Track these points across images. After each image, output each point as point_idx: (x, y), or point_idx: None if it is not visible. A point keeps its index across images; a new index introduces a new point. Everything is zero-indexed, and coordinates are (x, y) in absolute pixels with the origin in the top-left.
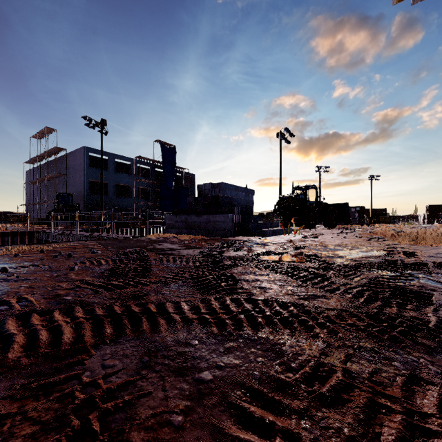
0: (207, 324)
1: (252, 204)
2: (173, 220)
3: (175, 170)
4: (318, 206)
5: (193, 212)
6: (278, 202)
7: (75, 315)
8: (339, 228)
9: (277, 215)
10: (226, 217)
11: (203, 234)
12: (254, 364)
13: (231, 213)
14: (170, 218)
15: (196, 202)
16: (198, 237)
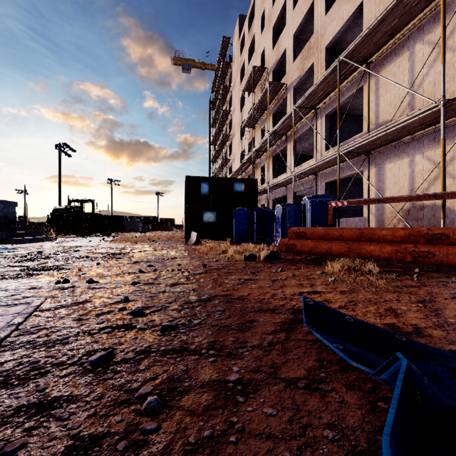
0: None
1: (14, 215)
2: None
3: None
4: (94, 218)
5: None
6: (52, 213)
7: None
8: (115, 235)
9: (49, 225)
10: None
11: None
12: None
13: None
14: None
15: None
16: None
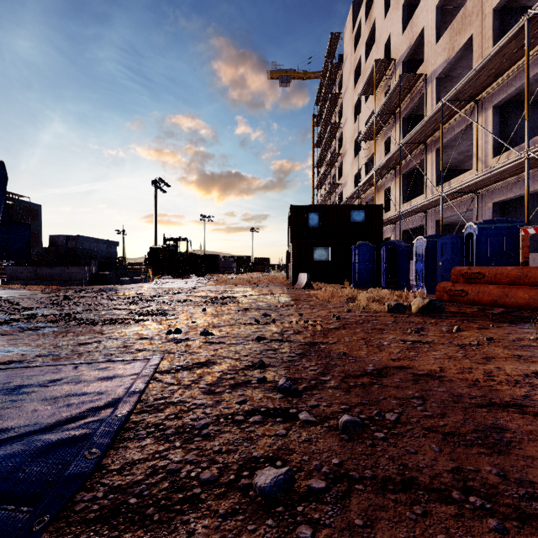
0: (61, 307)
1: (116, 255)
2: (17, 271)
3: (4, 196)
4: (189, 257)
5: (44, 263)
6: (149, 253)
7: (4, 308)
8: (209, 276)
9: (146, 265)
10: (83, 269)
11: (57, 284)
12: (75, 310)
13: (89, 265)
14: (13, 269)
15: (48, 252)
16: (51, 287)
